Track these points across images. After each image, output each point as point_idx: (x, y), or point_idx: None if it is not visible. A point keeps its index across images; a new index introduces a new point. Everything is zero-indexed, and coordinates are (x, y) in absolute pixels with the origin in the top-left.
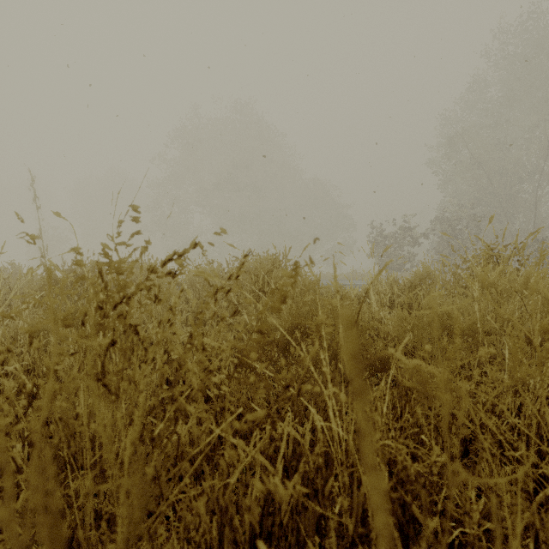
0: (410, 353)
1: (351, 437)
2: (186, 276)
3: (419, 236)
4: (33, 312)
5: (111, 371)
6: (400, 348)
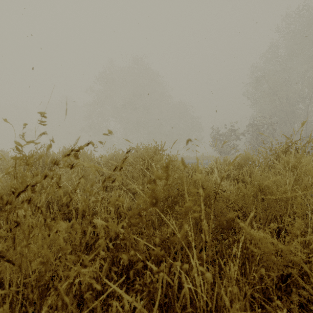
0: (241, 209)
1: (214, 305)
2: (81, 167)
3: (239, 134)
4: (4, 182)
5: (17, 245)
6: (247, 221)
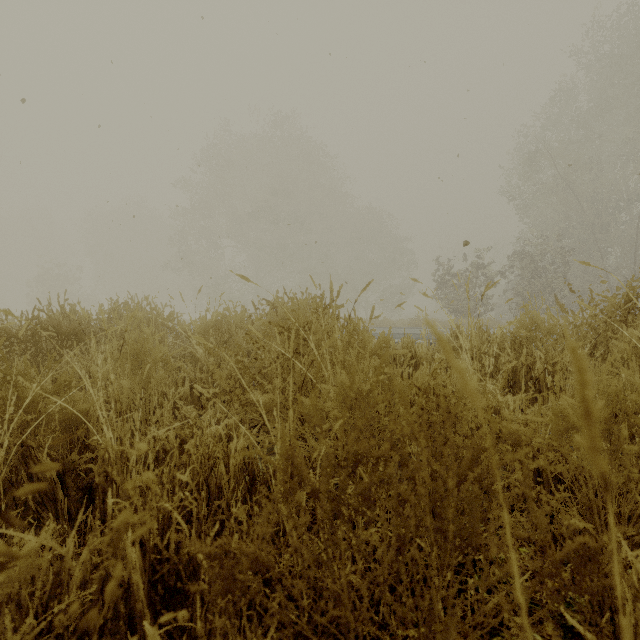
0: None
1: None
2: None
3: (494, 274)
4: None
5: None
6: None
